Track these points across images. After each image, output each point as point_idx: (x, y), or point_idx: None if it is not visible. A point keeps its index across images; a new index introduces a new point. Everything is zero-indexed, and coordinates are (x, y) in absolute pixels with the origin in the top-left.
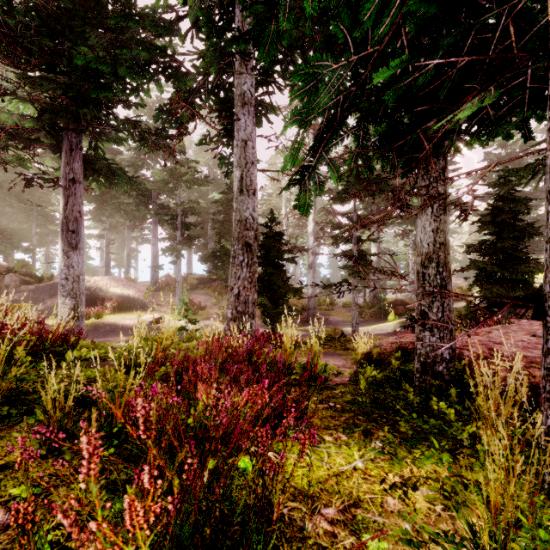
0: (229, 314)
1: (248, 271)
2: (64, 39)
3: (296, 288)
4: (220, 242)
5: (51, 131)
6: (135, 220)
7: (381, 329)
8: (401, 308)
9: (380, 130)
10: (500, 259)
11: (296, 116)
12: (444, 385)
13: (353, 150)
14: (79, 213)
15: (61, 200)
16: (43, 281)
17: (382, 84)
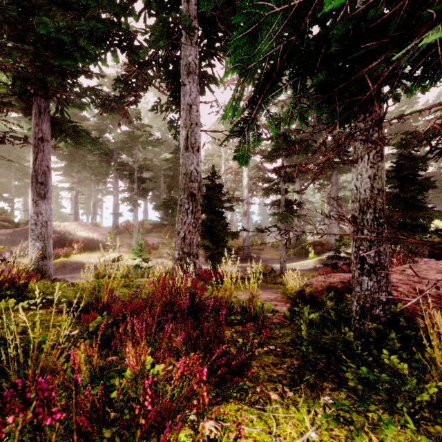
0: (176, 254)
1: (193, 218)
2: (34, 18)
3: (234, 232)
4: (170, 194)
5: (23, 97)
6: (100, 175)
7: (303, 265)
8: (319, 247)
9: (320, 76)
10: (403, 208)
11: (238, 62)
12: (382, 328)
13: (290, 102)
14: (47, 167)
15: (31, 156)
16: (19, 226)
17: (322, 33)
